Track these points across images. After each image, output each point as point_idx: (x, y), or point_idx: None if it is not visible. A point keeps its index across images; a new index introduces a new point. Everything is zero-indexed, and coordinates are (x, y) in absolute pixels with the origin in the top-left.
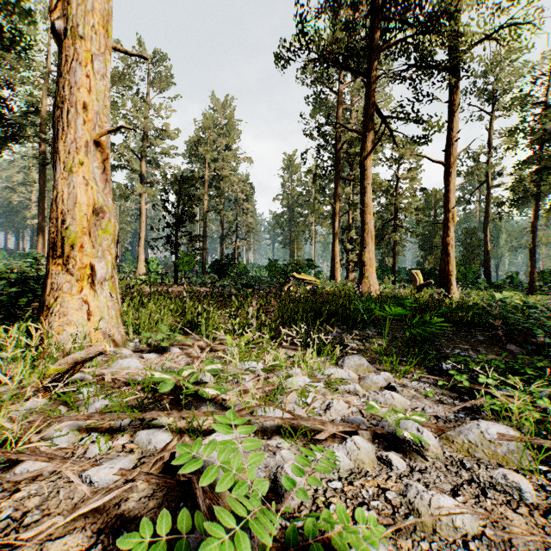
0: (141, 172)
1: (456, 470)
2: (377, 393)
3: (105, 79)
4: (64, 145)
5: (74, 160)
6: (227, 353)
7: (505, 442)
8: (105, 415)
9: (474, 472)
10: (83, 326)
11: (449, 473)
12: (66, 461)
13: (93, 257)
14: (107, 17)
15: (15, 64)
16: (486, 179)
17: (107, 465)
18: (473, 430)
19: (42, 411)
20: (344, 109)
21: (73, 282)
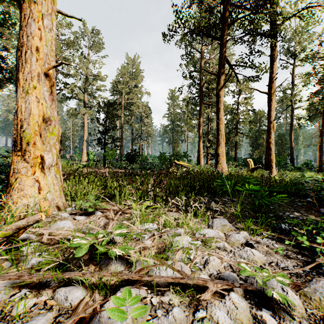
0: (84, 101)
1: None
2: (240, 248)
3: (52, 32)
4: (22, 75)
5: (29, 85)
6: (133, 215)
7: None
8: (33, 275)
9: None
10: (35, 197)
11: None
12: None
13: (42, 151)
14: None
15: (9, 36)
16: (291, 104)
17: None
18: None
19: None
20: (205, 62)
21: (28, 168)
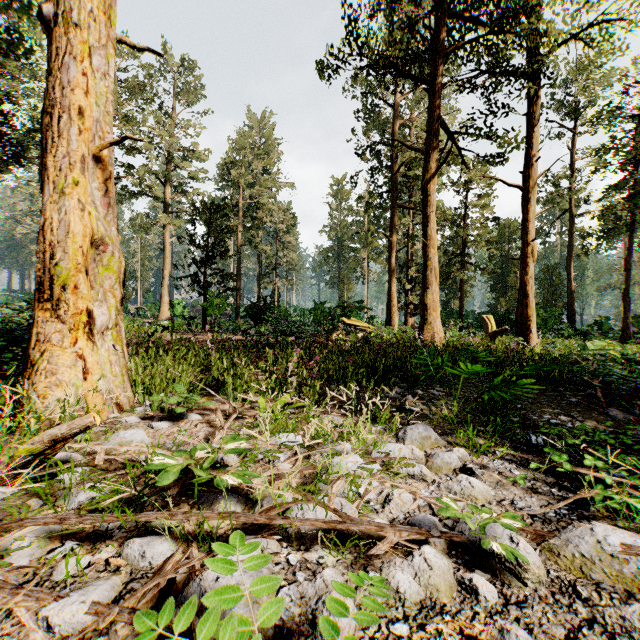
0: (165, 200)
1: (569, 601)
2: (450, 477)
3: (107, 79)
4: (54, 161)
5: (67, 179)
6: (259, 421)
7: (633, 558)
8: (85, 517)
9: (596, 606)
10: (78, 388)
11: (560, 607)
12: (19, 591)
13: (91, 301)
14: (109, 1)
15: (16, 73)
16: (570, 207)
17: (76, 597)
18: (585, 537)
19: (5, 507)
20: (403, 125)
21: (65, 332)
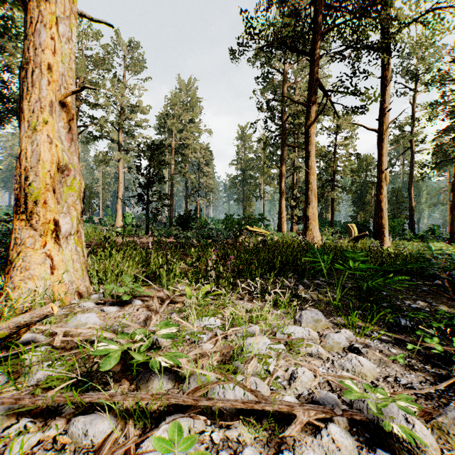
0: (119, 141)
1: None
2: (341, 355)
3: (70, 43)
4: (28, 105)
5: (38, 119)
6: (186, 306)
7: None
8: (37, 397)
9: None
10: (46, 280)
11: None
12: None
13: (57, 213)
14: None
15: (13, 51)
16: (411, 146)
17: None
18: None
19: None
20: (289, 87)
21: (37, 237)
